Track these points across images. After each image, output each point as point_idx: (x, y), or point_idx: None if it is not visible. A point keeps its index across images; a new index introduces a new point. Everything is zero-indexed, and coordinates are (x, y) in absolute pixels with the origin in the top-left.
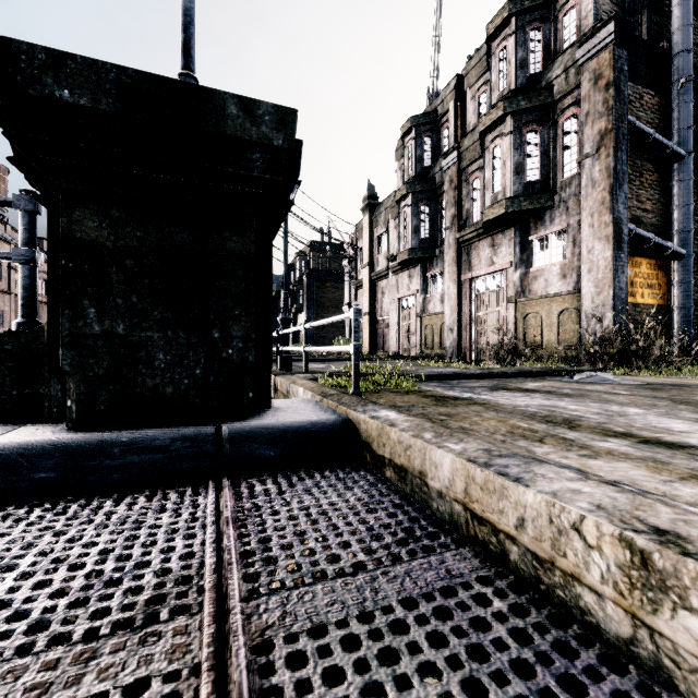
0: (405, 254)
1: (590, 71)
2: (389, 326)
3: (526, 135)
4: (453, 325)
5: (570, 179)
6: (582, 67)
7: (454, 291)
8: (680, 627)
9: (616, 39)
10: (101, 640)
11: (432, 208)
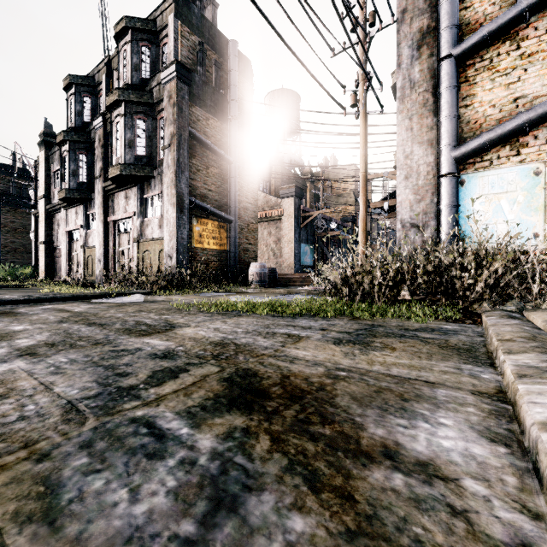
0: (63, 193)
1: (167, 91)
2: (62, 255)
3: (136, 121)
4: (101, 257)
5: (163, 160)
6: (164, 86)
7: (101, 230)
8: None
9: (178, 76)
10: None
11: (89, 158)
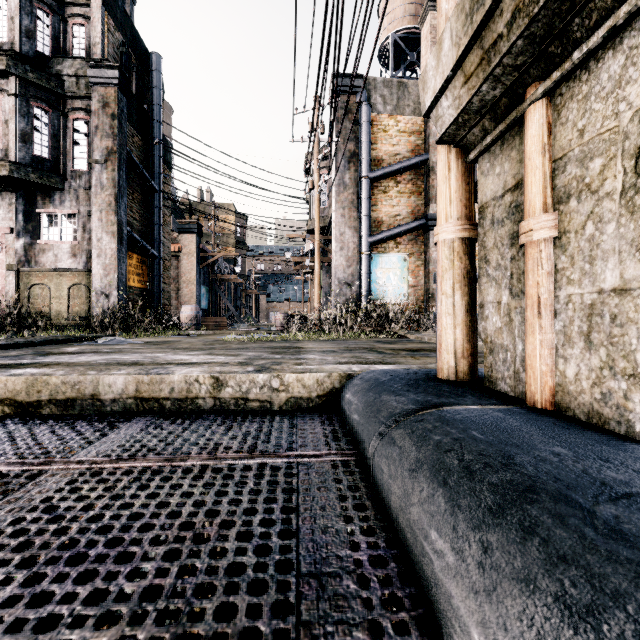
0: None
1: (100, 94)
2: None
3: (34, 108)
4: None
5: (81, 173)
6: (93, 86)
7: None
8: (226, 393)
9: (120, 86)
10: (8, 497)
11: None
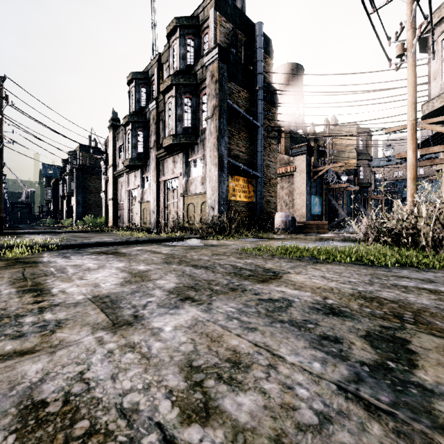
0: (127, 161)
1: (210, 71)
2: (124, 208)
3: (184, 99)
4: (154, 209)
5: (205, 129)
6: (207, 68)
7: (155, 188)
8: None
9: (219, 57)
10: None
11: (145, 134)
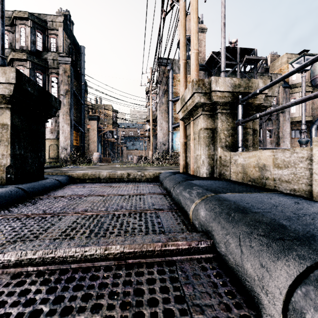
0: None
1: (63, 67)
2: None
3: (36, 73)
4: None
5: None
6: (60, 64)
7: None
8: (131, 177)
9: (71, 64)
10: (103, 188)
11: None
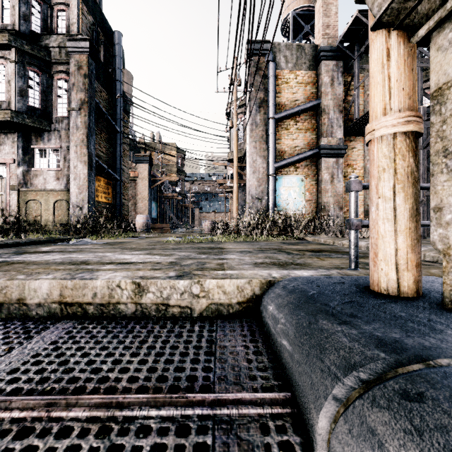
0: None
1: (76, 60)
2: None
3: (29, 72)
4: None
5: (63, 118)
6: (71, 54)
7: None
8: (147, 298)
9: (90, 53)
10: None
11: None
